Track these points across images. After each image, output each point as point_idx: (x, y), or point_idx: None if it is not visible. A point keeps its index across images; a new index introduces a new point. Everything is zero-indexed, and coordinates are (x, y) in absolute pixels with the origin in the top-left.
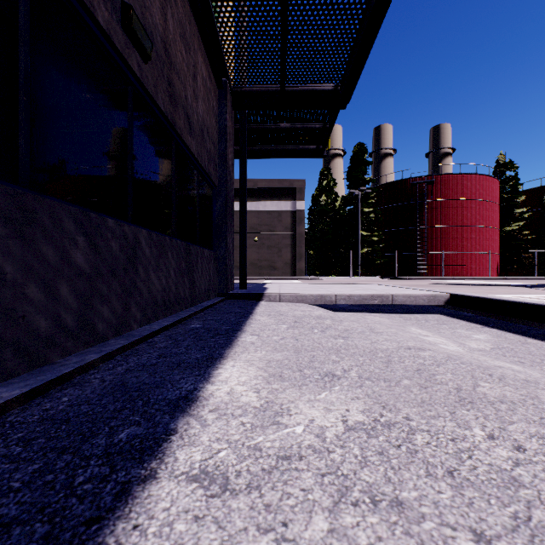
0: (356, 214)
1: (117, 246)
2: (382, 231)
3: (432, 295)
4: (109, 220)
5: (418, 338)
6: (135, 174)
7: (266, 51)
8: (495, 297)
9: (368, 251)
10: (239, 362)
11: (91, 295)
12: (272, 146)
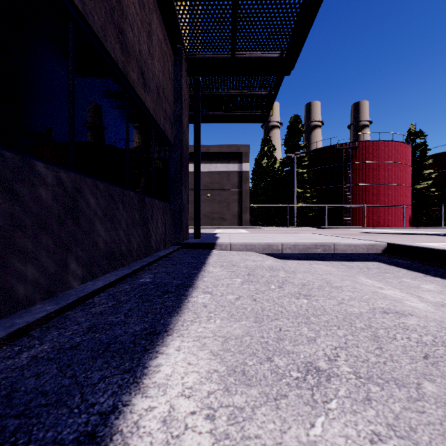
0: (292, 174)
1: (48, 194)
2: (314, 188)
3: (370, 245)
4: (35, 163)
5: (379, 293)
6: (79, 119)
7: (218, 17)
8: (435, 247)
9: (302, 205)
10: (187, 340)
11: (5, 252)
12: (223, 112)
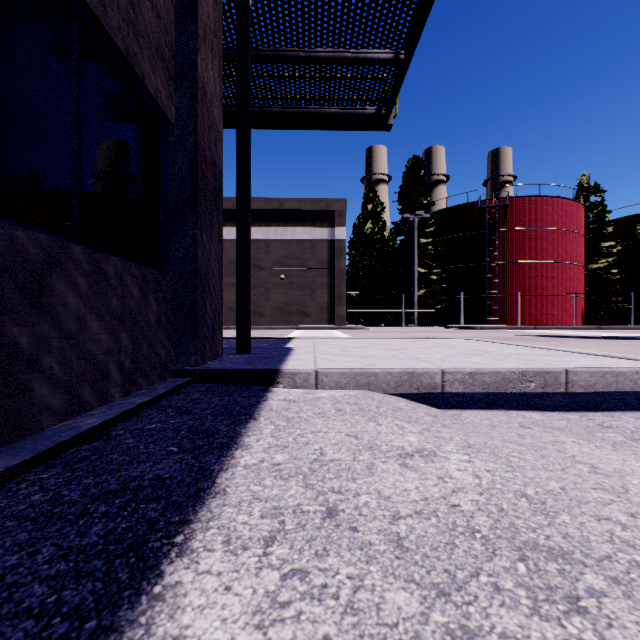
0: (410, 246)
1: None
2: (443, 267)
3: None
4: None
5: None
6: None
7: None
8: None
9: (425, 293)
10: None
11: None
12: (303, 107)
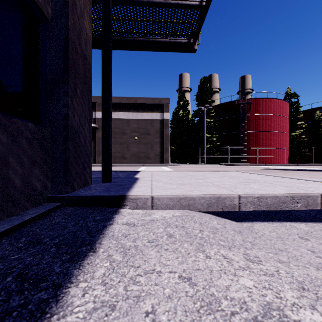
0: (202, 123)
1: None
2: (218, 134)
3: None
4: None
5: None
6: None
7: None
8: None
9: (210, 147)
10: None
11: None
12: (145, 37)
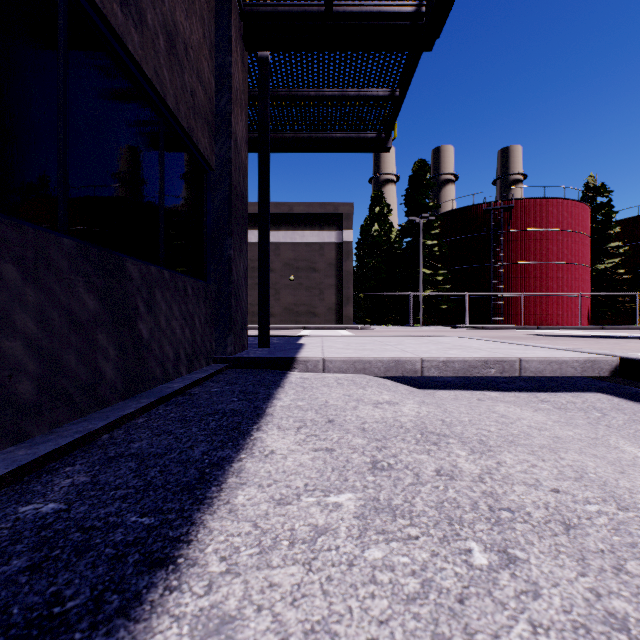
0: (416, 247)
1: None
2: (448, 268)
3: (588, 360)
4: None
5: None
6: None
7: None
8: None
9: (431, 294)
10: None
11: None
12: (312, 133)
